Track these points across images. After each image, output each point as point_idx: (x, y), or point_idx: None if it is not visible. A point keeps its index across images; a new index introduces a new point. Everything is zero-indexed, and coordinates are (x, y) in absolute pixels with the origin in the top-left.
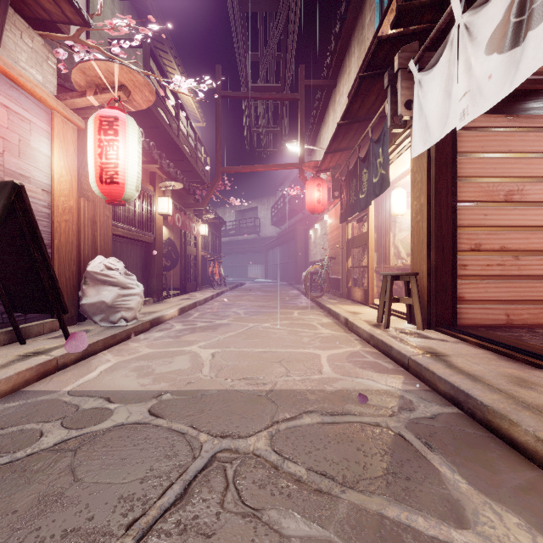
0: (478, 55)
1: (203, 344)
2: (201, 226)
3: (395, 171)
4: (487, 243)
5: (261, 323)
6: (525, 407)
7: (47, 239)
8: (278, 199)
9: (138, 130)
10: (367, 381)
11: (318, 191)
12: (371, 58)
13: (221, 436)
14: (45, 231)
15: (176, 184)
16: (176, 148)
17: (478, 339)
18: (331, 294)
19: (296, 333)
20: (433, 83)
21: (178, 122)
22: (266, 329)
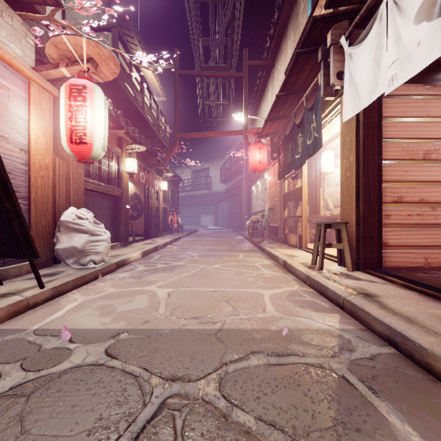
0: (407, 25)
1: (160, 283)
2: (162, 182)
3: (325, 136)
4: (408, 195)
5: (212, 265)
6: None
7: (25, 192)
8: (226, 161)
9: (104, 97)
10: (307, 320)
11: (259, 153)
12: (306, 36)
13: (172, 379)
14: (23, 185)
15: (140, 147)
16: (140, 118)
17: (403, 281)
18: (270, 240)
19: (242, 274)
20: (362, 55)
21: (142, 96)
22: (216, 270)
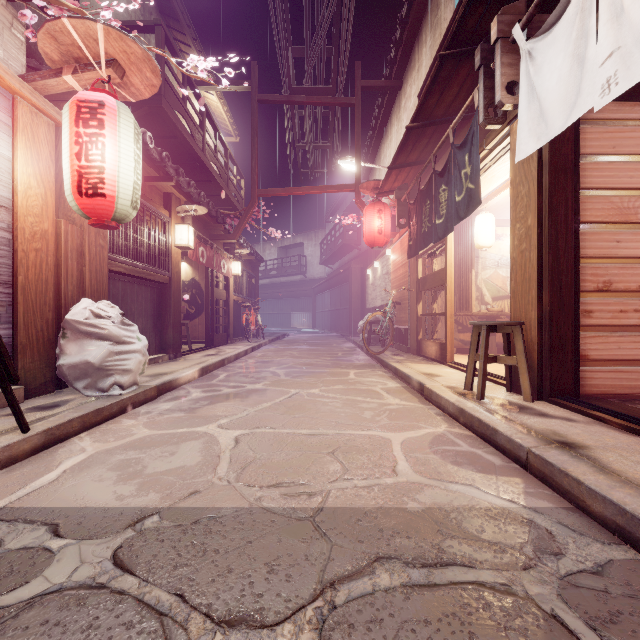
0: None
1: (225, 421)
2: (233, 263)
3: (482, 189)
4: (620, 280)
5: (307, 389)
6: None
7: (7, 275)
8: (328, 233)
9: (135, 123)
10: (469, 489)
11: (379, 218)
12: (457, 28)
13: (230, 621)
14: (3, 263)
15: (199, 208)
16: (200, 166)
17: (622, 419)
18: (395, 349)
19: (354, 404)
20: (552, 50)
21: (203, 132)
22: (314, 398)
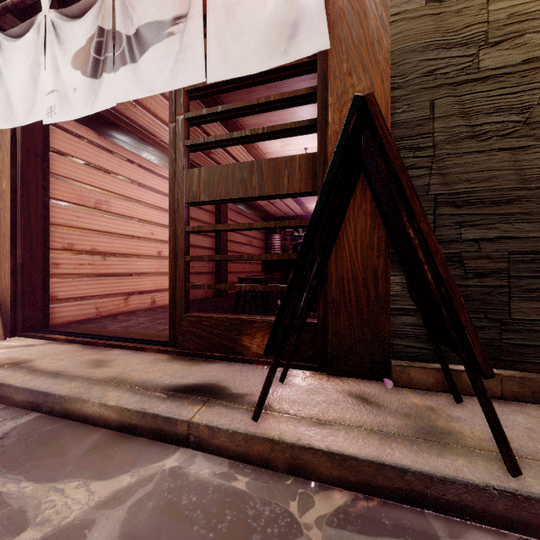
0: (65, 62)
1: None
2: None
3: None
4: (80, 243)
5: None
6: (97, 383)
7: None
8: None
9: None
10: None
11: None
12: None
13: None
14: None
15: None
16: None
17: (68, 336)
18: None
19: None
20: (17, 56)
21: None
22: None
